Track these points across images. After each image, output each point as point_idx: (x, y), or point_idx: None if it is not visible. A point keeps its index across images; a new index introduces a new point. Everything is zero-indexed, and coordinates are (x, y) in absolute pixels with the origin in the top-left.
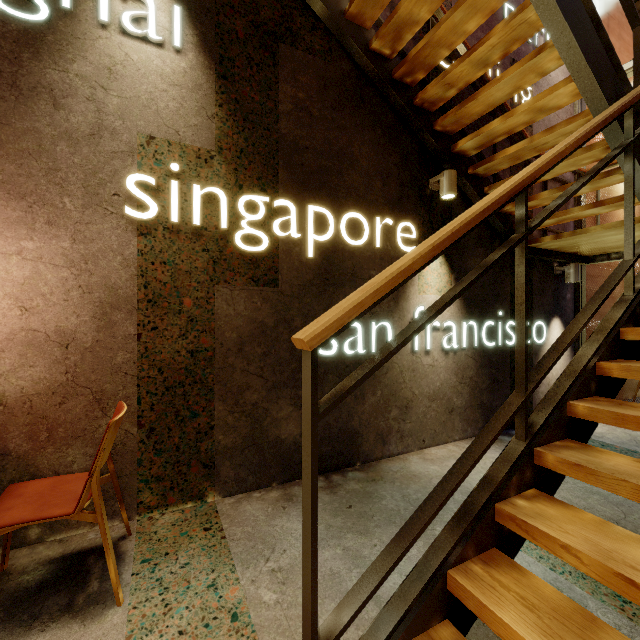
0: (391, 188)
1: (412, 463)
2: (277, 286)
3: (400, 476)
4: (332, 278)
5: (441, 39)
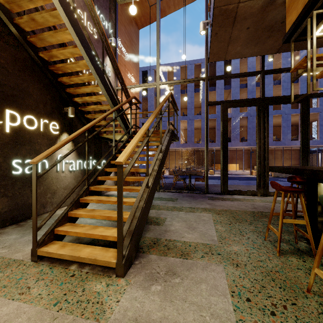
0: (47, 108)
1: (57, 212)
2: None
3: (52, 216)
4: (19, 141)
5: (68, 67)
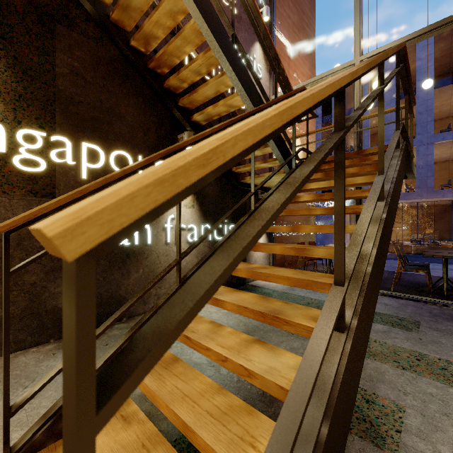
0: (150, 138)
1: None
2: (55, 198)
3: None
4: None
5: (172, 52)
